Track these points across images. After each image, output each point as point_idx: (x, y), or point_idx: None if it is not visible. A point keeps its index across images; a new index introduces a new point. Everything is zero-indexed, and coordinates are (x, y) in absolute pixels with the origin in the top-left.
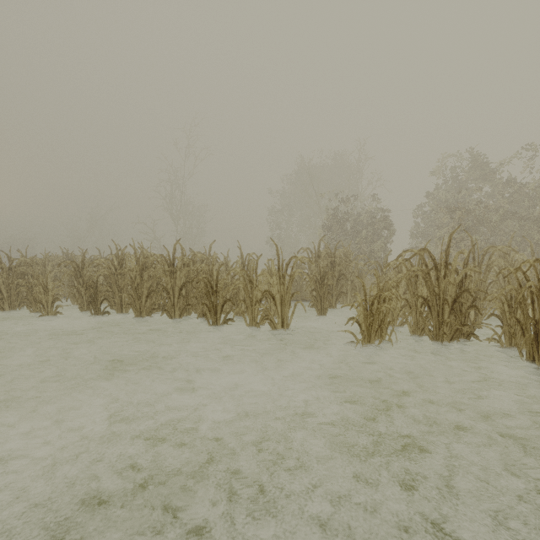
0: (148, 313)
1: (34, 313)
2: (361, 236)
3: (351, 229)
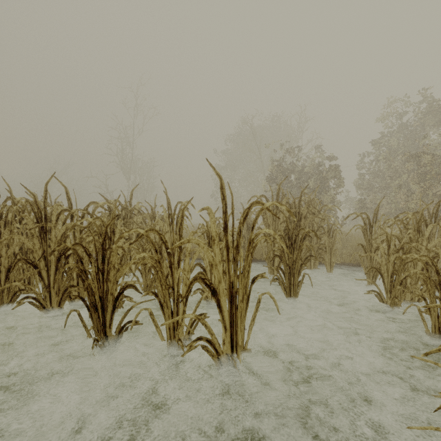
0: (12, 297)
1: None
2: (308, 187)
3: (296, 181)
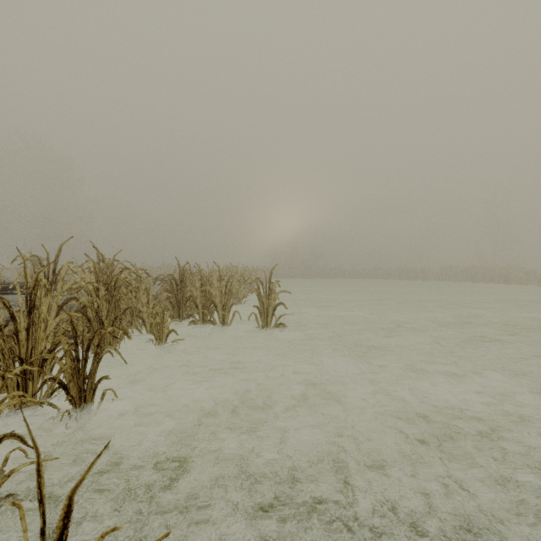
0: (487, 283)
1: (453, 282)
2: None
3: None
